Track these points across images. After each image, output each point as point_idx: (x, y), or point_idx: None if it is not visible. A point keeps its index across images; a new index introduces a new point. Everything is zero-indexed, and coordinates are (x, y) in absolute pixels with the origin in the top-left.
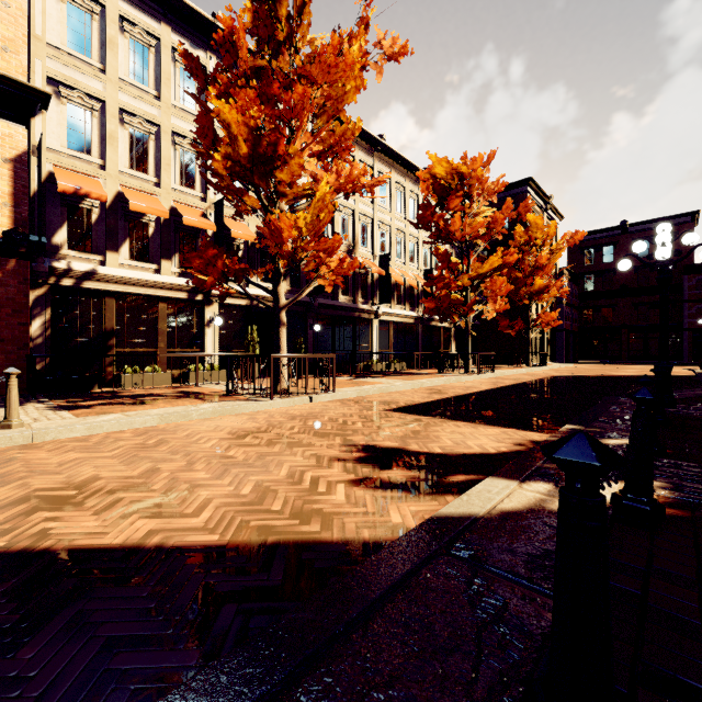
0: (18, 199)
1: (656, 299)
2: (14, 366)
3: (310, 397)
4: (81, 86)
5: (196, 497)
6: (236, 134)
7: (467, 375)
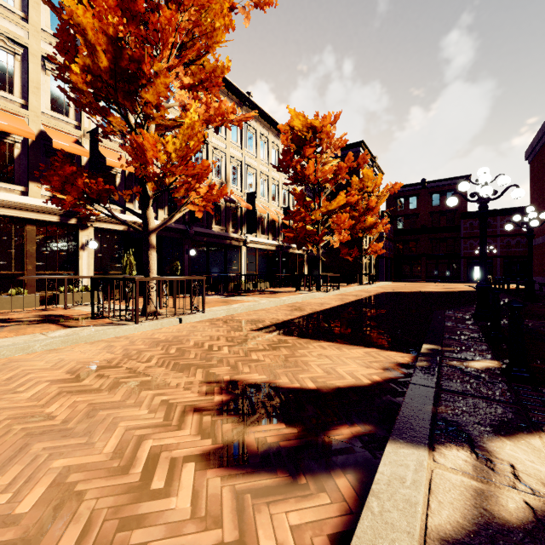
0: None
1: (444, 236)
2: None
3: (180, 318)
4: None
5: None
6: (93, 42)
7: (319, 293)
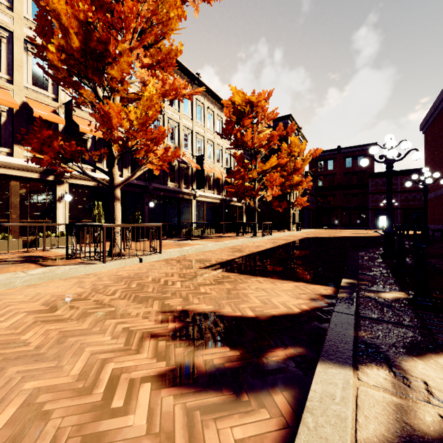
0: None
1: (355, 192)
2: None
3: (140, 258)
4: None
5: None
6: (66, 26)
7: (255, 237)
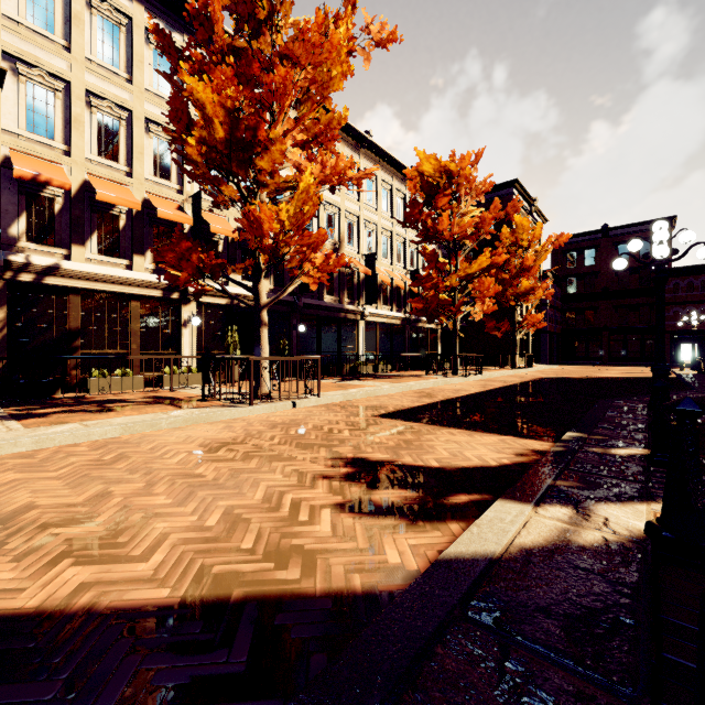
0: None
1: (636, 302)
2: None
3: (294, 402)
4: (42, 63)
5: (150, 531)
6: (211, 116)
7: (456, 377)
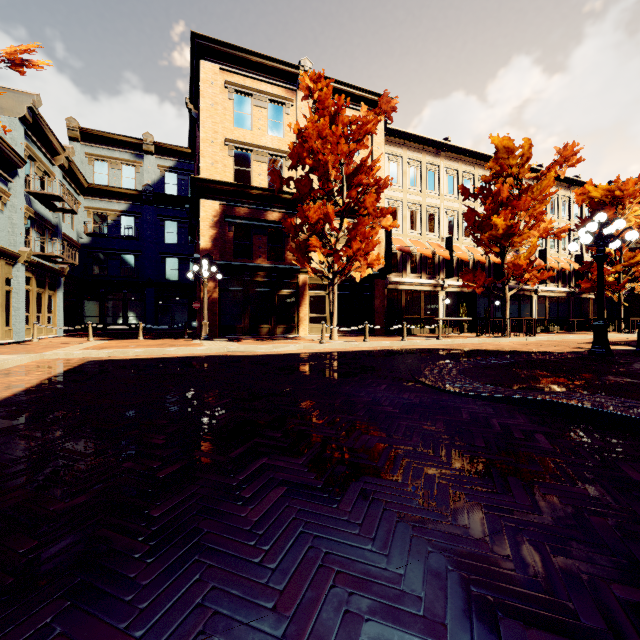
0: (381, 254)
1: None
2: (381, 323)
3: (525, 338)
4: (395, 198)
5: (540, 349)
6: (499, 228)
7: (620, 334)
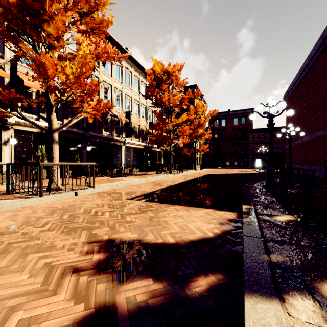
0: None
1: (240, 142)
2: None
3: (76, 192)
4: None
5: None
6: None
7: (171, 174)
